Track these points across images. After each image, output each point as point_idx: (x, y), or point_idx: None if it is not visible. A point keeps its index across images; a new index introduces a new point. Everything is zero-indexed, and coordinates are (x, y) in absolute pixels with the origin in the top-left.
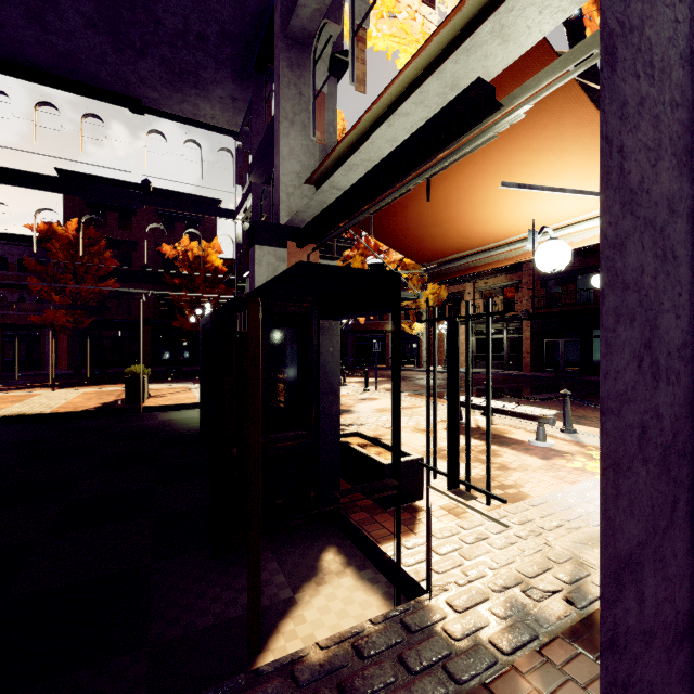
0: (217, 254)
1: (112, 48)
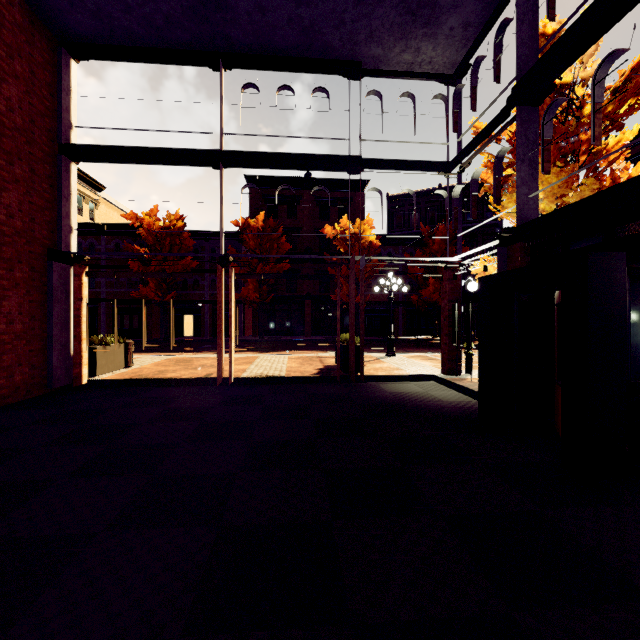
0: (371, 229)
1: (354, 1)
